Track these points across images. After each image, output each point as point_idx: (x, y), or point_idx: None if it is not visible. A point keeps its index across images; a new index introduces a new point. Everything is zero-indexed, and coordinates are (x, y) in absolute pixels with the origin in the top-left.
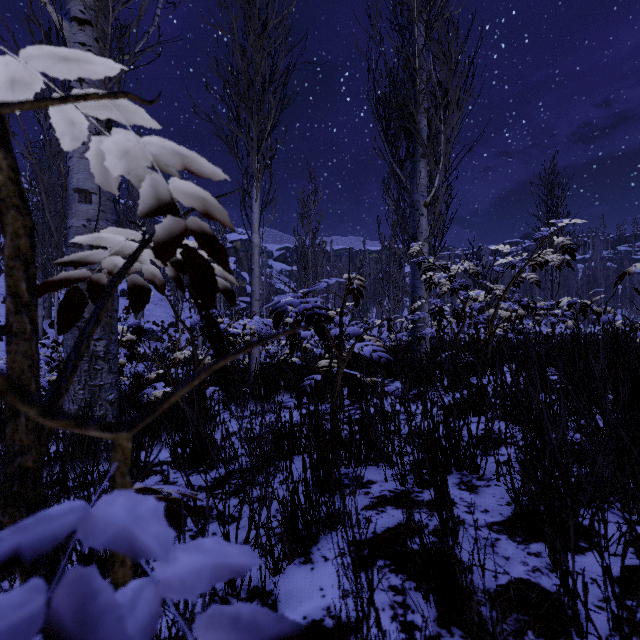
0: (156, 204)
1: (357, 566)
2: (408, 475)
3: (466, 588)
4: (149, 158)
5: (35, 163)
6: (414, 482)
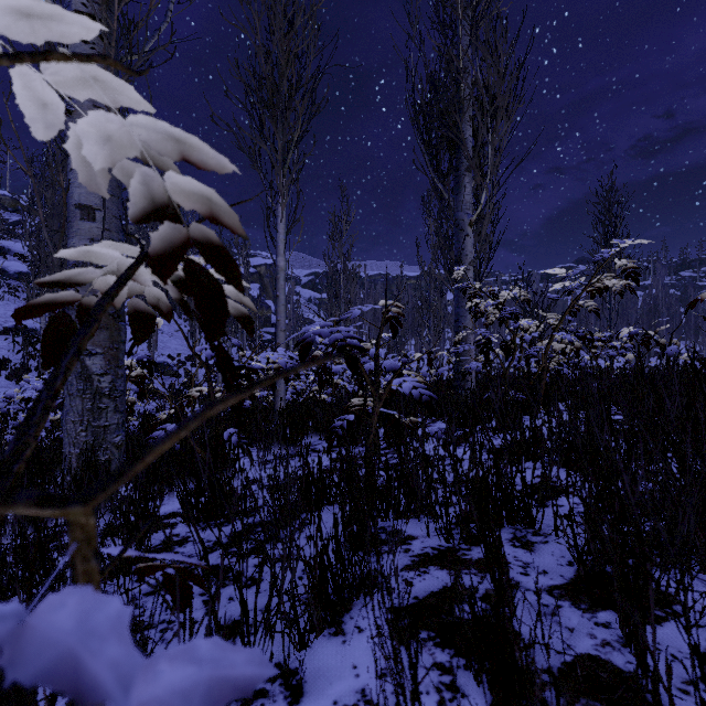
0: (151, 207)
1: (397, 641)
2: (453, 529)
3: (527, 670)
4: (138, 146)
5: (31, 175)
6: (461, 538)
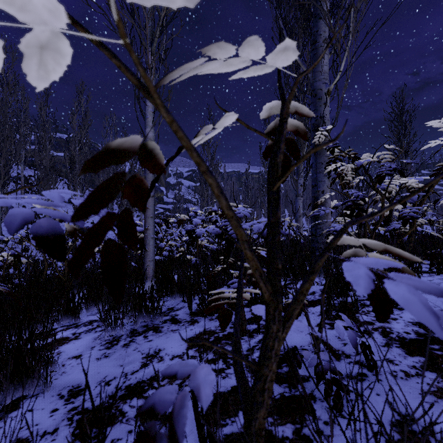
0: None
1: None
2: None
3: None
4: None
5: None
6: None
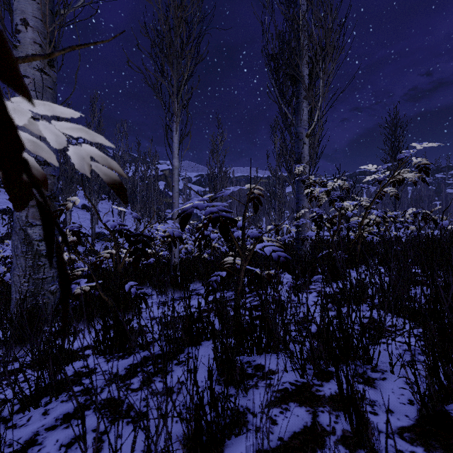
0: None
1: None
2: (306, 364)
3: None
4: None
5: None
6: (313, 375)
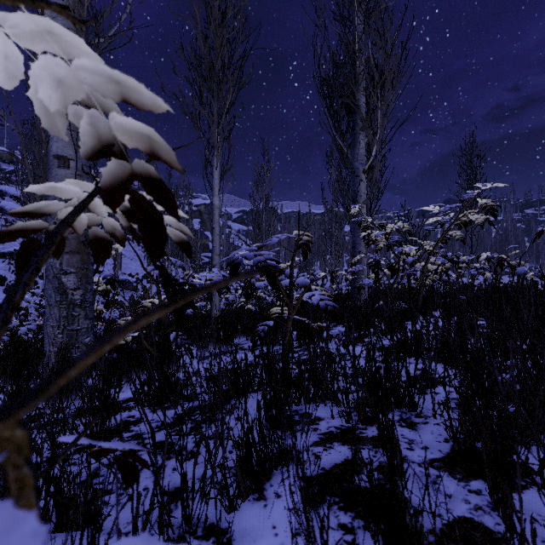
0: (99, 145)
1: (308, 507)
2: (352, 412)
3: (416, 533)
4: (84, 88)
5: (18, 132)
6: (358, 419)
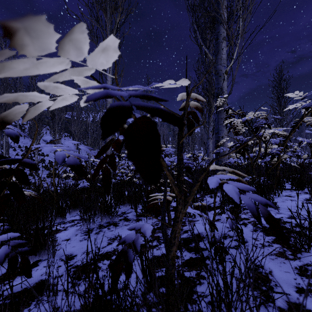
0: None
1: None
2: None
3: None
4: None
5: None
6: None
